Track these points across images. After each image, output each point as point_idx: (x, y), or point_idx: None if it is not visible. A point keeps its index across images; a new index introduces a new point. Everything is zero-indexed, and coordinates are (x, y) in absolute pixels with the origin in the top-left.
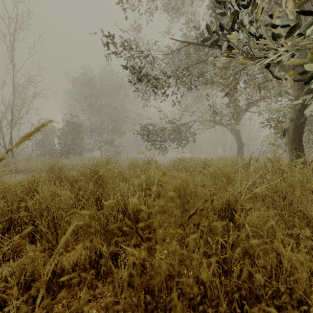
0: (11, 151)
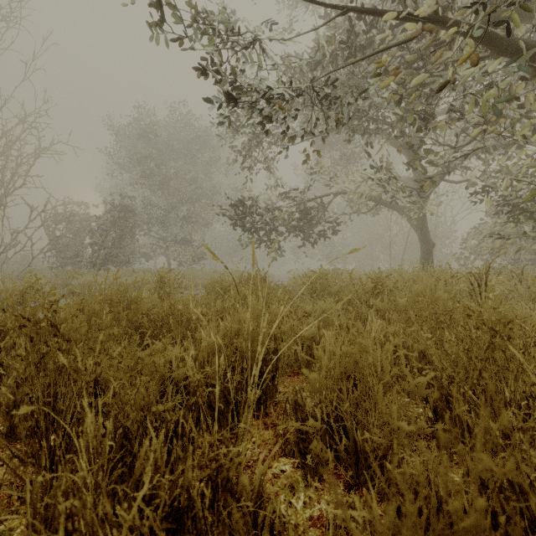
0: None
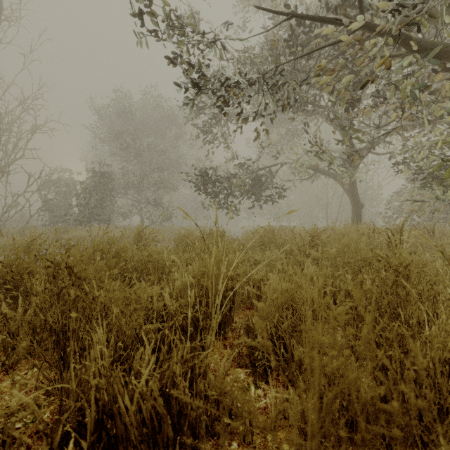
0: None
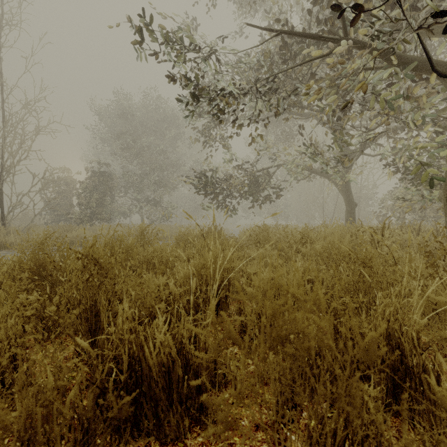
0: (1, 216)
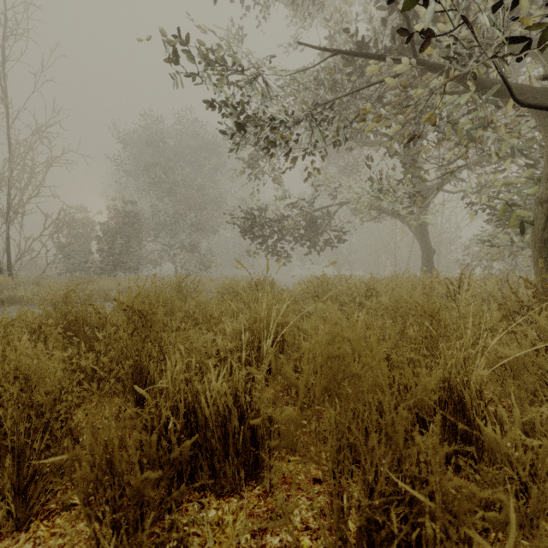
0: (7, 265)
